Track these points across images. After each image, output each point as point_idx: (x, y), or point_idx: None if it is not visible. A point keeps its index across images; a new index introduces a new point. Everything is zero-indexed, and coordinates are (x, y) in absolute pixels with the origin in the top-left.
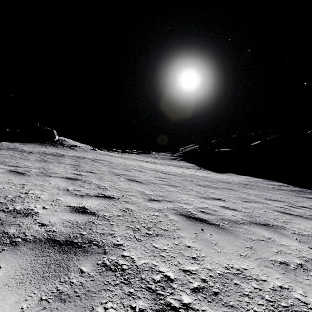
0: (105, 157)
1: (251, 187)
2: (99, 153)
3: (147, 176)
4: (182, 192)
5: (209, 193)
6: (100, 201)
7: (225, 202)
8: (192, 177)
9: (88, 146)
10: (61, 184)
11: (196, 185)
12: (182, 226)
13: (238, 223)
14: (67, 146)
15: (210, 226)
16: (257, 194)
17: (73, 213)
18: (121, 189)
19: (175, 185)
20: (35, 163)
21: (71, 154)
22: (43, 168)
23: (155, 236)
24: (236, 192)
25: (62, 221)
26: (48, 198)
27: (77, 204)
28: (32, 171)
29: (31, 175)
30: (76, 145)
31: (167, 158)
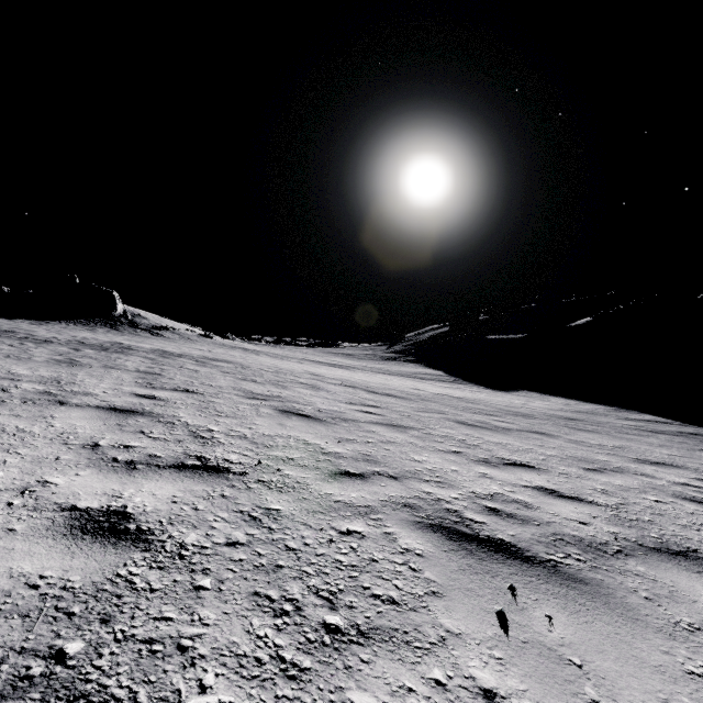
0: (231, 354)
1: (587, 427)
2: (220, 344)
3: (330, 401)
4: (422, 446)
5: (493, 446)
6: (183, 483)
7: (542, 474)
8: (440, 401)
9: (195, 330)
10: (83, 426)
11: (454, 423)
12: (446, 581)
13: (609, 552)
14: (143, 328)
15: (534, 572)
16: (609, 445)
17: (72, 541)
18: (256, 441)
19: (402, 426)
20: (41, 368)
21: (150, 347)
22: (54, 382)
23: (355, 643)
24: (556, 441)
25: (6, 585)
26: (12, 479)
27: (103, 501)
28: (19, 389)
29: (6, 402)
30: (165, 326)
31: (377, 356)
